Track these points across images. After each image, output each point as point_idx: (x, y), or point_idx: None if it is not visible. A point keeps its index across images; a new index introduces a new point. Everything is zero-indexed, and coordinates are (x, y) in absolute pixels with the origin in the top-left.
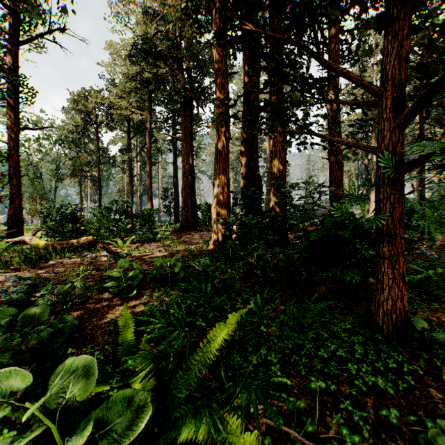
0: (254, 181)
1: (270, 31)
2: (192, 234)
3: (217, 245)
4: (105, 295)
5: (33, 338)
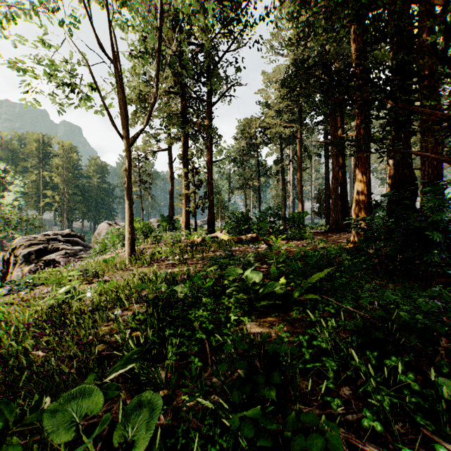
0: (405, 179)
1: (418, 22)
2: (339, 235)
3: (356, 243)
4: (264, 266)
5: (240, 263)
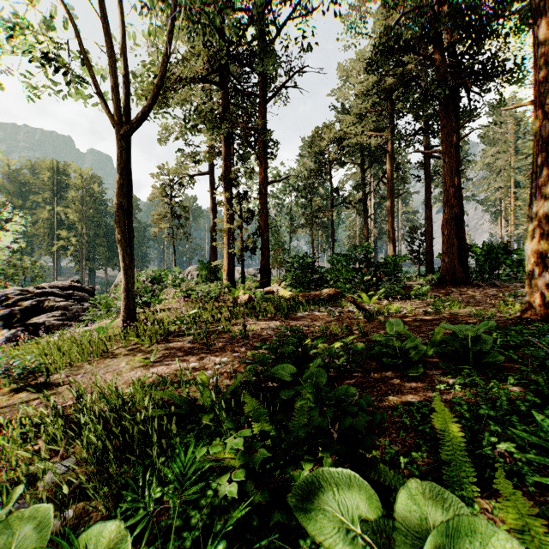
0: None
1: None
2: (464, 291)
3: (541, 310)
4: (371, 365)
5: (346, 421)
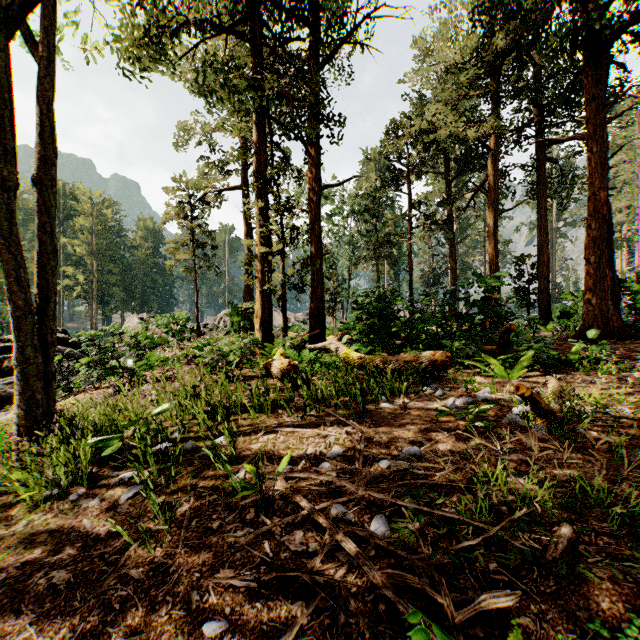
0: None
1: None
2: None
3: None
4: None
5: None
